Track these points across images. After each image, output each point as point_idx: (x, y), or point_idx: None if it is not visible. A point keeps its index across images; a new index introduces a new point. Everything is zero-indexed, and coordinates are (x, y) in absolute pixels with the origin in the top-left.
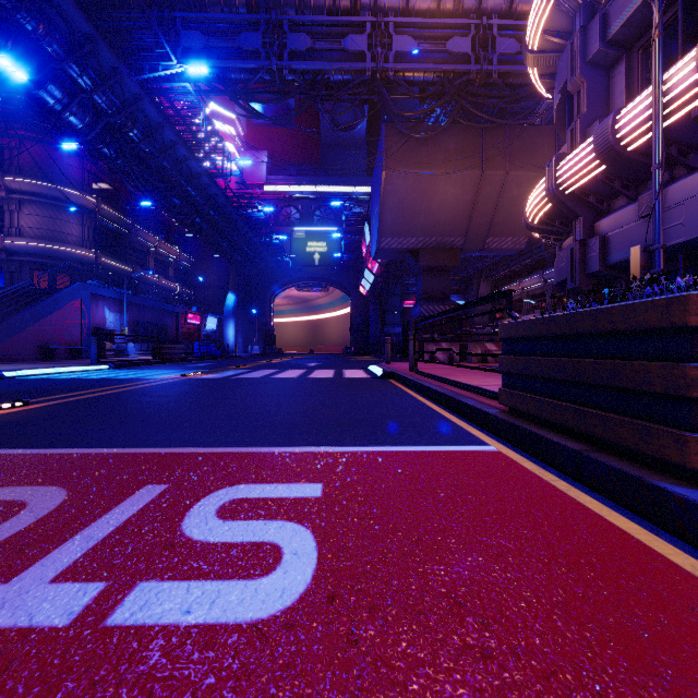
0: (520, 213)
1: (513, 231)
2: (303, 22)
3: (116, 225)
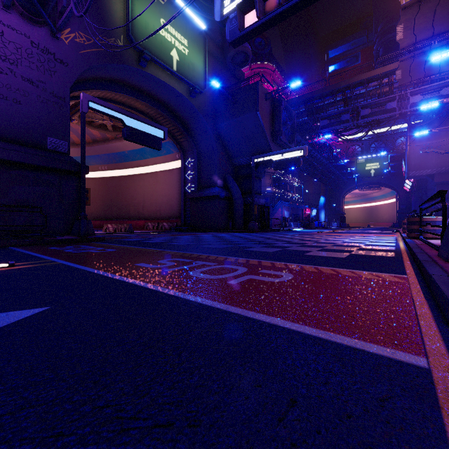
0: None
1: None
2: (367, 104)
3: (278, 176)
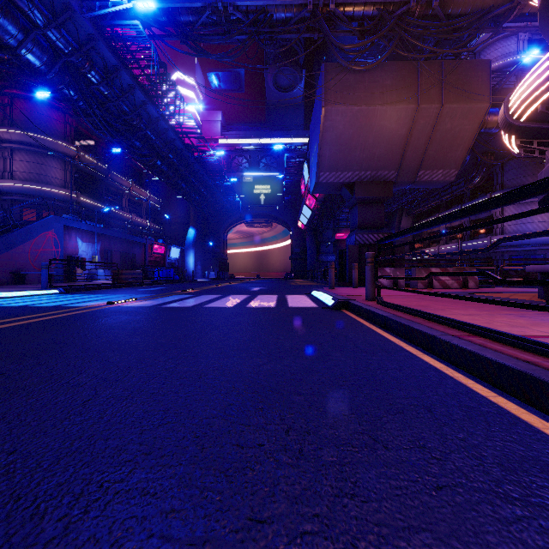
0: (452, 145)
1: (444, 164)
2: None
3: (94, 170)
